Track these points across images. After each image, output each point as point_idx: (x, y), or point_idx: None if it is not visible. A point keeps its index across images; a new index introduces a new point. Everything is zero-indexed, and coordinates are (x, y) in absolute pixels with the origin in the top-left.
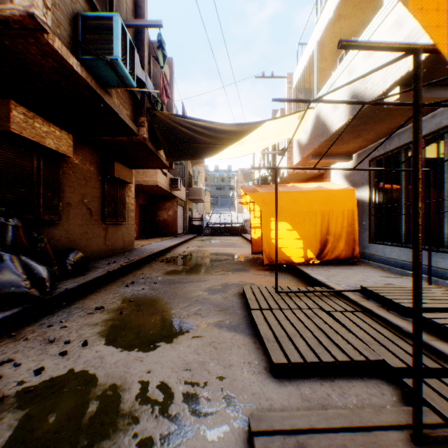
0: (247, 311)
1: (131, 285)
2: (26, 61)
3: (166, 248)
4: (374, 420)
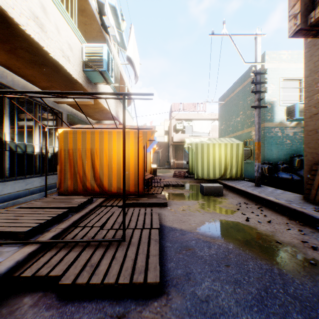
0: (160, 244)
1: None
2: None
3: None
4: (140, 201)
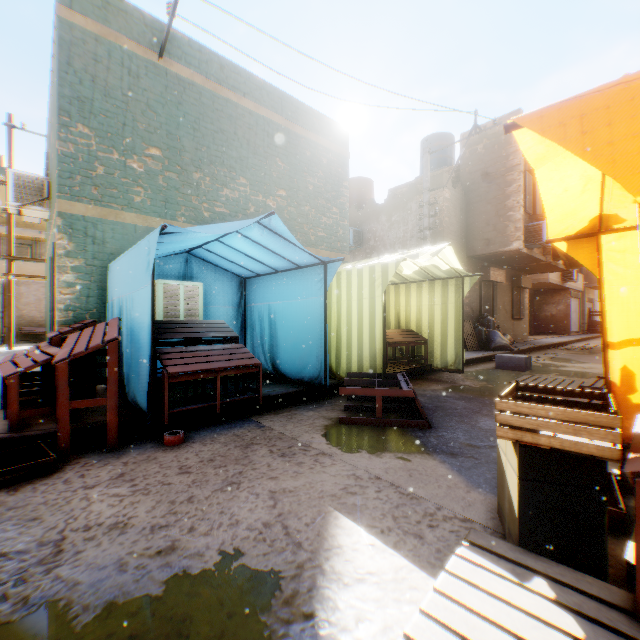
0: None
1: (546, 354)
2: (503, 254)
3: (561, 343)
4: None
